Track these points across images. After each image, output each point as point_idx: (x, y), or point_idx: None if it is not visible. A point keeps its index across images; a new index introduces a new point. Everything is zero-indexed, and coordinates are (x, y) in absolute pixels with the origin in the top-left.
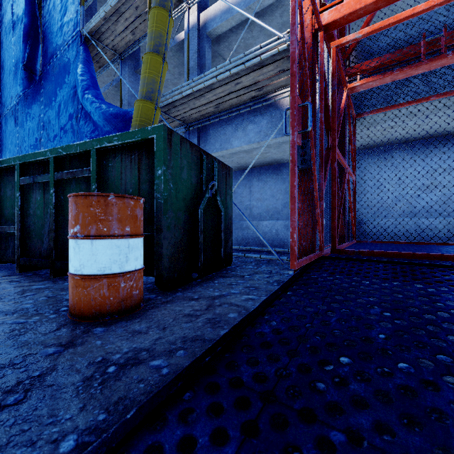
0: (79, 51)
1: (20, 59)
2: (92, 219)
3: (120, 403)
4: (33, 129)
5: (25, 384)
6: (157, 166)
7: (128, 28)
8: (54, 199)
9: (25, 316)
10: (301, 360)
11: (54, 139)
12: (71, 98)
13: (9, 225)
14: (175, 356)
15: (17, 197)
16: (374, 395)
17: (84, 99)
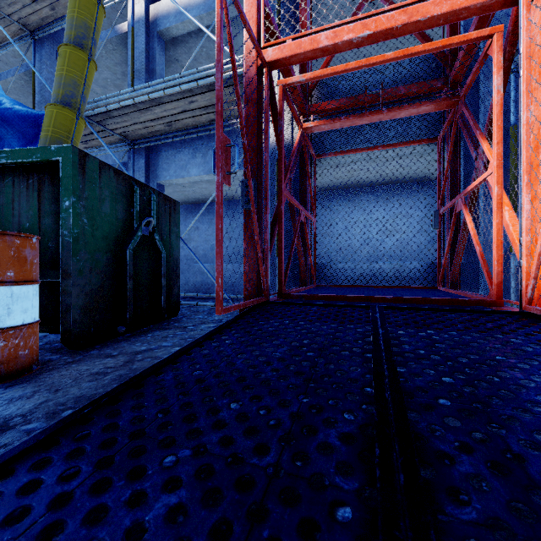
0: None
1: None
2: None
3: None
4: None
5: None
6: (64, 196)
7: None
8: None
9: None
10: (188, 399)
11: None
12: None
13: None
14: (59, 417)
15: None
16: (236, 417)
17: None
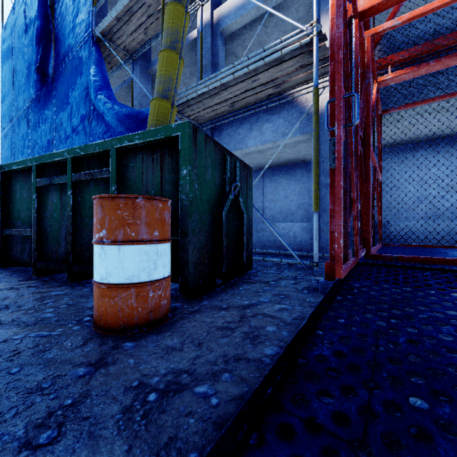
0: (92, 52)
1: (32, 62)
2: (119, 223)
3: (172, 446)
4: (45, 131)
5: (58, 415)
6: (182, 165)
7: (140, 28)
8: (72, 201)
9: (47, 327)
10: (384, 395)
11: (67, 141)
12: (83, 99)
13: (25, 228)
14: (221, 381)
15: (33, 199)
16: None
17: (97, 100)
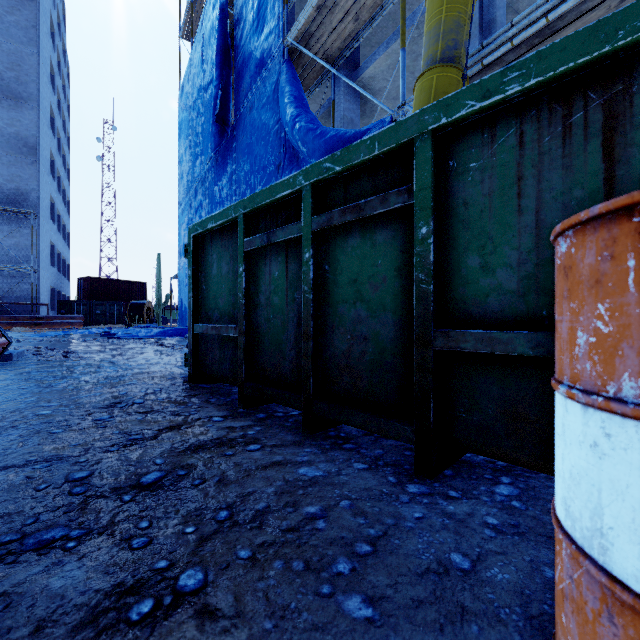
0: (283, 69)
1: (211, 112)
2: None
3: None
4: (224, 197)
5: None
6: None
7: (350, 12)
8: (312, 272)
9: None
10: None
11: None
12: (270, 142)
13: (225, 323)
14: None
15: (239, 274)
16: None
17: (295, 131)
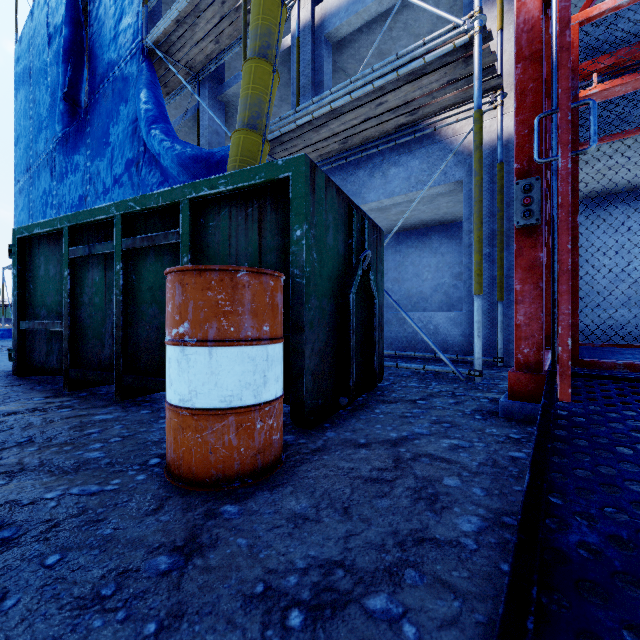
0: (142, 69)
1: (58, 87)
2: (211, 311)
3: None
4: (76, 184)
5: None
6: (295, 223)
7: (210, 34)
8: (122, 280)
9: (96, 476)
10: None
11: (106, 196)
12: (129, 137)
13: (53, 319)
14: (406, 585)
15: (65, 277)
16: None
17: (150, 137)
